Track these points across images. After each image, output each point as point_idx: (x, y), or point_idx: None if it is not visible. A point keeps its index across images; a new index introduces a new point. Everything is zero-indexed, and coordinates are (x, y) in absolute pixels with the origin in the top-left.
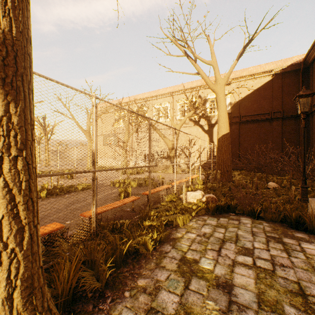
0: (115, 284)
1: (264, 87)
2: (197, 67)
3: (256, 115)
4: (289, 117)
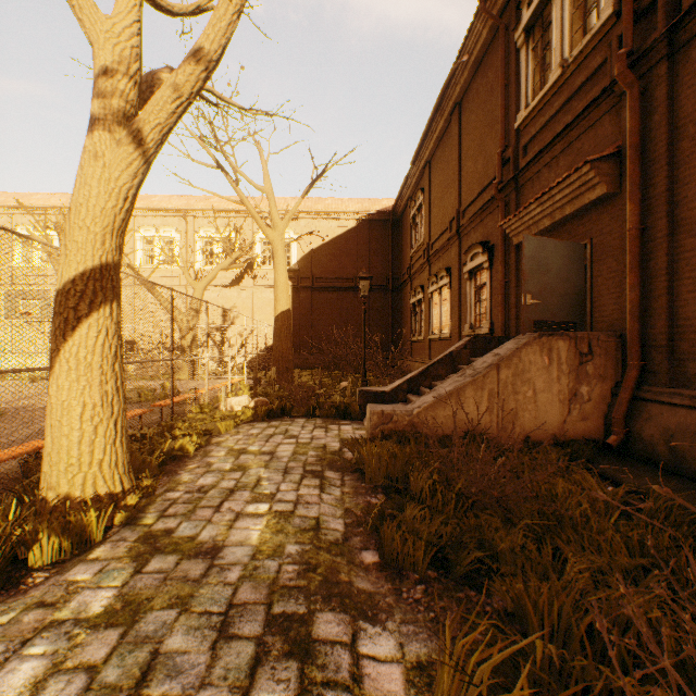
0: (164, 473)
1: (347, 236)
2: (240, 193)
3: (337, 279)
4: (377, 288)
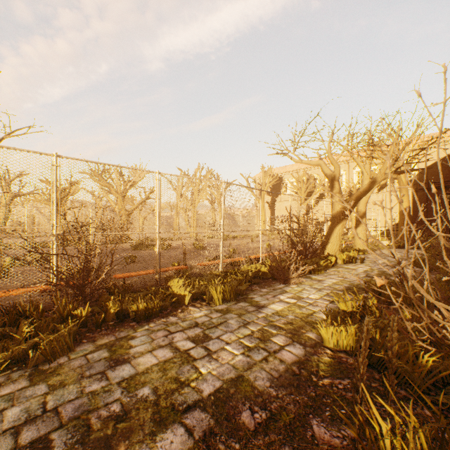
0: None
1: None
2: None
3: (447, 181)
4: None
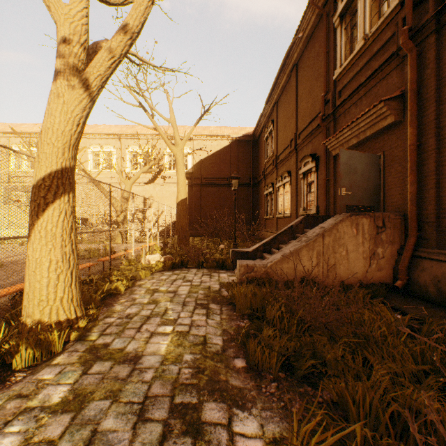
0: (104, 305)
1: (223, 151)
2: (155, 123)
3: (217, 178)
4: (243, 185)
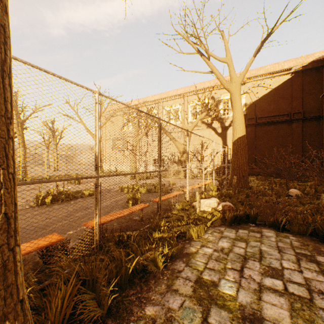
0: (119, 312)
1: (282, 86)
2: (210, 65)
3: (274, 116)
4: (310, 119)
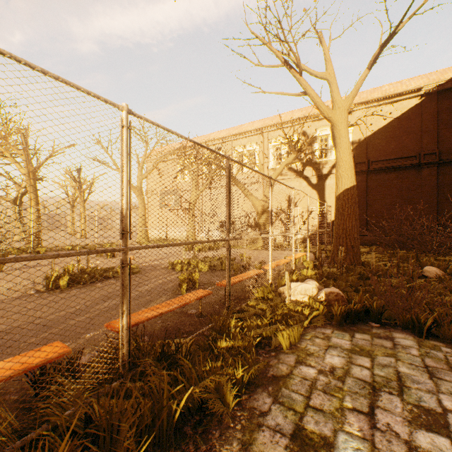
0: None
1: (407, 115)
2: (302, 83)
3: (395, 159)
4: (449, 162)
